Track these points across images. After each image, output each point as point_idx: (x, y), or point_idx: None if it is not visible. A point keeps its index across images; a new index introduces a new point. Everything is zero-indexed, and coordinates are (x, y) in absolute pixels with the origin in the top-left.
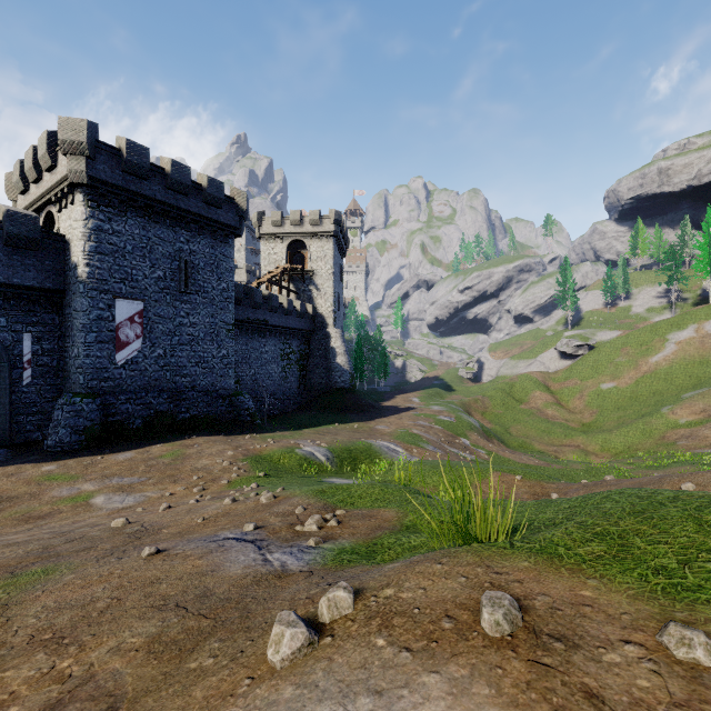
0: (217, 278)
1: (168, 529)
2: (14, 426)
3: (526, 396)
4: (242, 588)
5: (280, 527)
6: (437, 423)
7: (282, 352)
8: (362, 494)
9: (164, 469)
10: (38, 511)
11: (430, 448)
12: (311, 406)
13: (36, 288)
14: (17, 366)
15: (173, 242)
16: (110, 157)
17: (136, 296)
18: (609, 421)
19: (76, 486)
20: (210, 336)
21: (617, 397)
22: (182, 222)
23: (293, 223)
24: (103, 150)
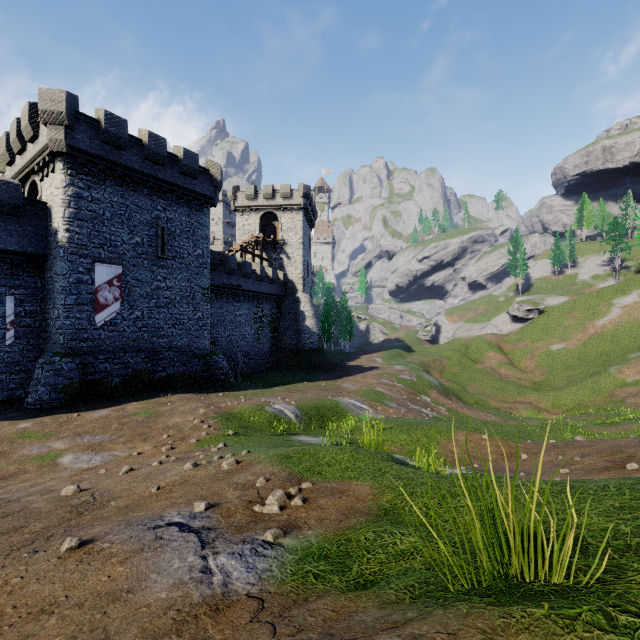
0: (192, 244)
1: (117, 501)
2: None
3: (480, 356)
4: (154, 639)
5: (236, 506)
6: (399, 382)
7: (255, 315)
8: (331, 461)
9: (136, 427)
10: (3, 471)
11: (394, 405)
12: (282, 365)
13: (18, 252)
14: None
15: (151, 210)
16: (89, 127)
17: (114, 260)
18: (559, 380)
19: (47, 444)
20: (186, 299)
21: (566, 357)
22: (159, 191)
23: (266, 197)
24: (82, 121)
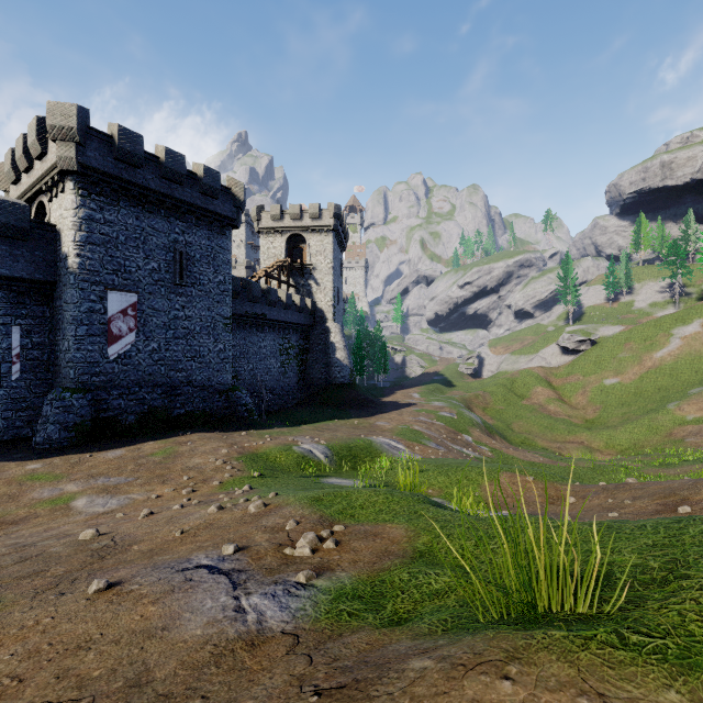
0: (213, 270)
1: (139, 545)
2: (3, 422)
3: (527, 391)
4: (194, 670)
5: (266, 549)
6: (438, 419)
7: (281, 347)
8: (364, 504)
9: (154, 468)
10: (13, 515)
11: (432, 445)
12: (310, 401)
13: (25, 279)
14: (5, 359)
15: (168, 233)
16: (102, 144)
17: (129, 288)
18: (613, 417)
19: (58, 486)
20: (206, 329)
21: (620, 392)
22: (177, 213)
23: (293, 217)
24: (95, 137)
